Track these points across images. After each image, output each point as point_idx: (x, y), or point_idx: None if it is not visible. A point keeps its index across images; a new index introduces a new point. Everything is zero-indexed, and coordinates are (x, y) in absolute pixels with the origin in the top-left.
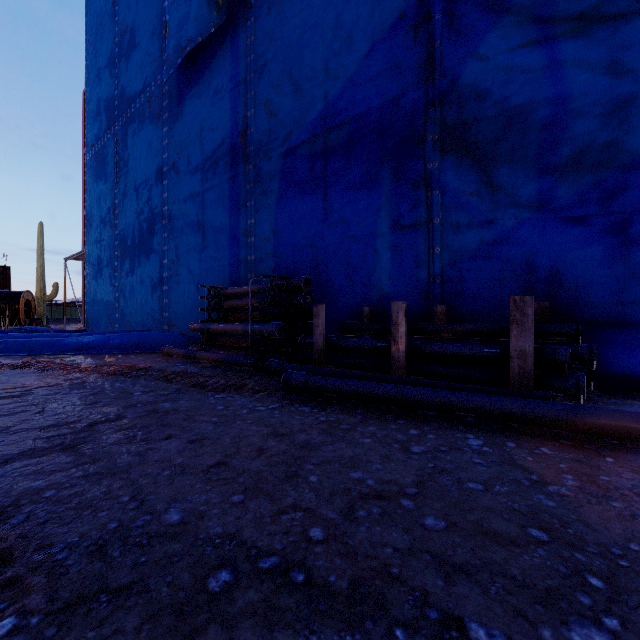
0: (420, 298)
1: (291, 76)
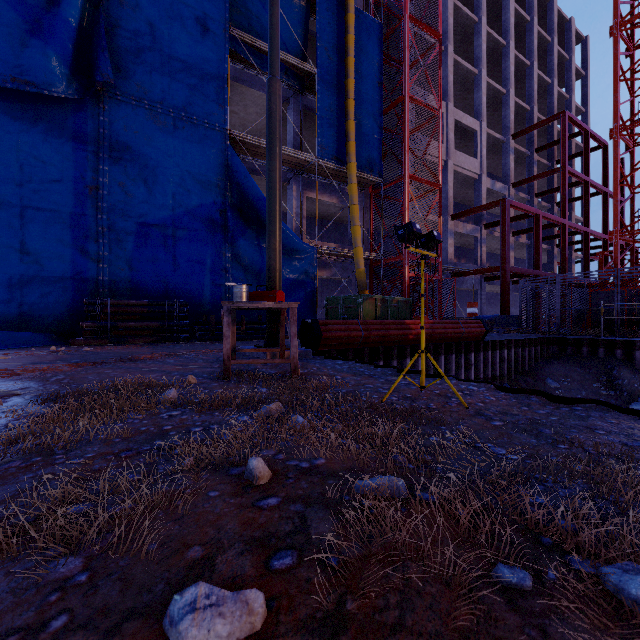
0: None
1: (147, 183)
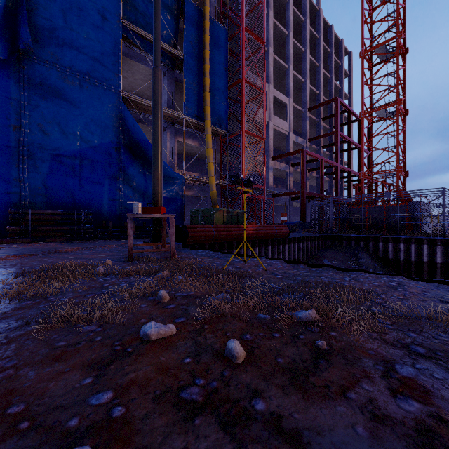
0: (117, 219)
1: (59, 125)
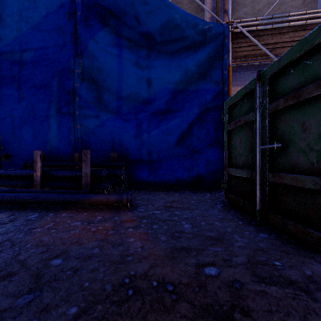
0: (71, 149)
1: None
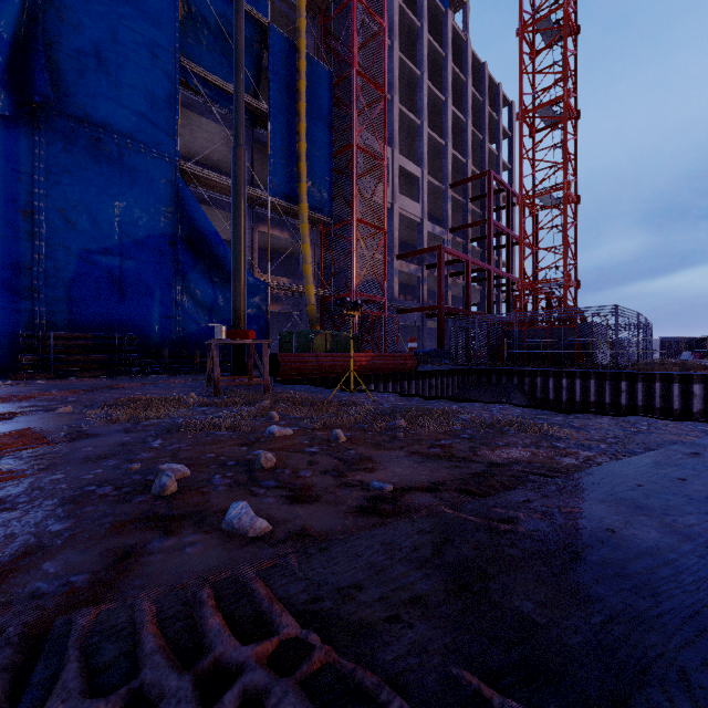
0: (173, 345)
1: (89, 210)
